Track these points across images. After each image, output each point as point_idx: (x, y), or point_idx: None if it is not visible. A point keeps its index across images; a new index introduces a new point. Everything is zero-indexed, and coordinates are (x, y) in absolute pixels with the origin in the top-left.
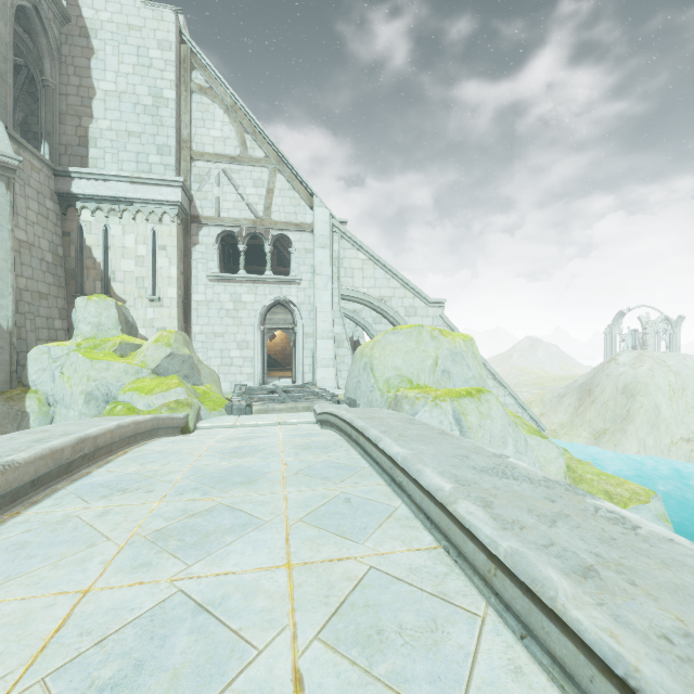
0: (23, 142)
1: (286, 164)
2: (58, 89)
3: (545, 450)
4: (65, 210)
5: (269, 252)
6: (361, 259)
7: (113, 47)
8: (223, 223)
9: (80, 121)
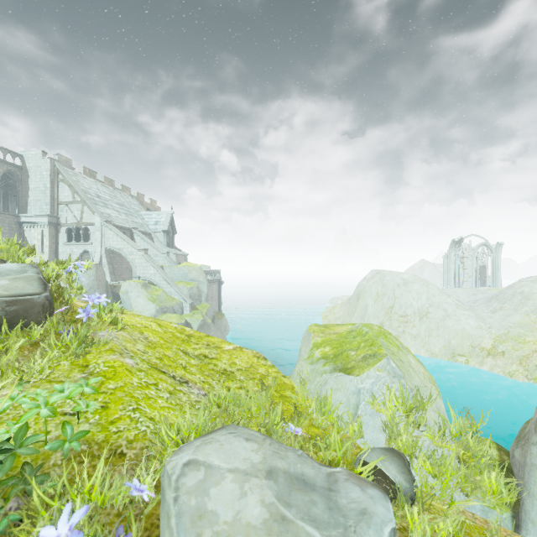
0: (2, 212)
1: (86, 202)
2: (21, 190)
3: (149, 306)
4: (20, 227)
5: (82, 234)
6: (112, 234)
7: (34, 174)
8: (68, 225)
9: (26, 198)
